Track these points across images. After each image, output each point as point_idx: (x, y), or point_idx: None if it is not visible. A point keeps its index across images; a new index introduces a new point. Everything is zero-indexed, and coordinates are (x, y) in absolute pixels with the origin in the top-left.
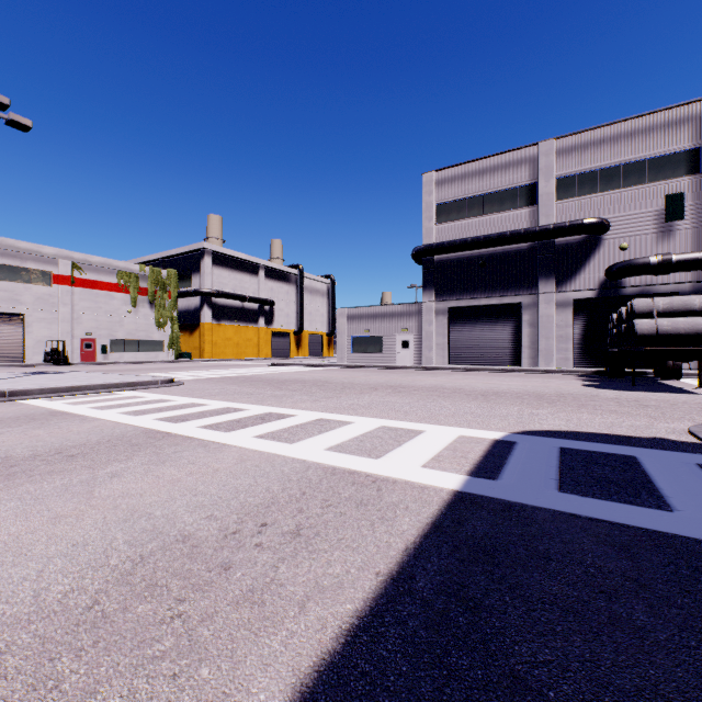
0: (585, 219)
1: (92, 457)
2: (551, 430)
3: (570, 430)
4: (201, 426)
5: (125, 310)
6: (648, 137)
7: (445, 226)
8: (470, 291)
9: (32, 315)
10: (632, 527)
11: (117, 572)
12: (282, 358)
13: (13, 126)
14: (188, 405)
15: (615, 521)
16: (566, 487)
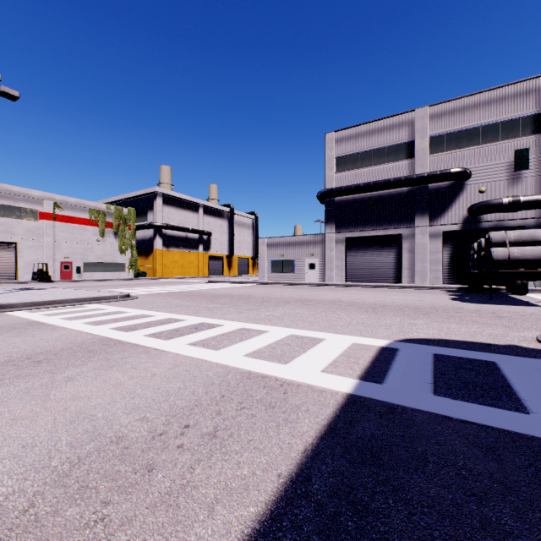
0: (452, 169)
1: (54, 363)
2: (426, 338)
3: (442, 338)
4: (146, 334)
5: (95, 240)
6: (501, 105)
7: (343, 174)
8: (362, 225)
9: (23, 243)
10: (496, 428)
11: (56, 473)
12: (217, 276)
13: (4, 96)
14: (138, 316)
15: (482, 423)
16: (439, 390)
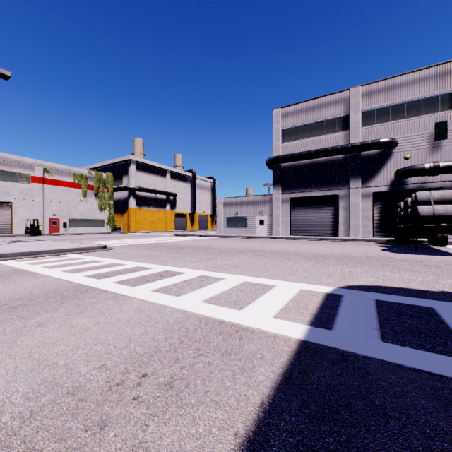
0: (381, 139)
1: (29, 308)
2: (366, 285)
3: (380, 285)
4: (116, 281)
5: (79, 200)
6: (423, 84)
7: (288, 144)
8: (304, 187)
9: (17, 203)
10: (450, 378)
11: (4, 431)
12: (181, 230)
13: None
14: (111, 265)
15: (434, 372)
16: (387, 337)
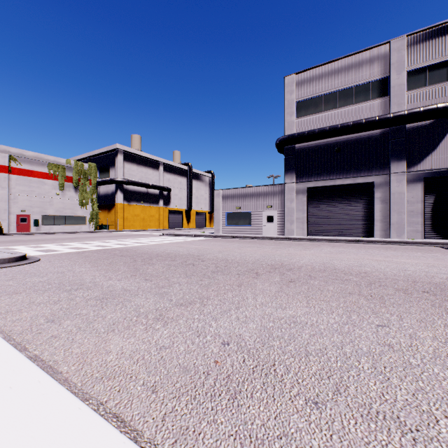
0: (439, 104)
1: None
2: None
3: None
4: None
5: (54, 193)
6: None
7: (304, 119)
8: (326, 173)
9: None
10: None
11: None
12: (176, 229)
13: None
14: None
15: None
16: None
